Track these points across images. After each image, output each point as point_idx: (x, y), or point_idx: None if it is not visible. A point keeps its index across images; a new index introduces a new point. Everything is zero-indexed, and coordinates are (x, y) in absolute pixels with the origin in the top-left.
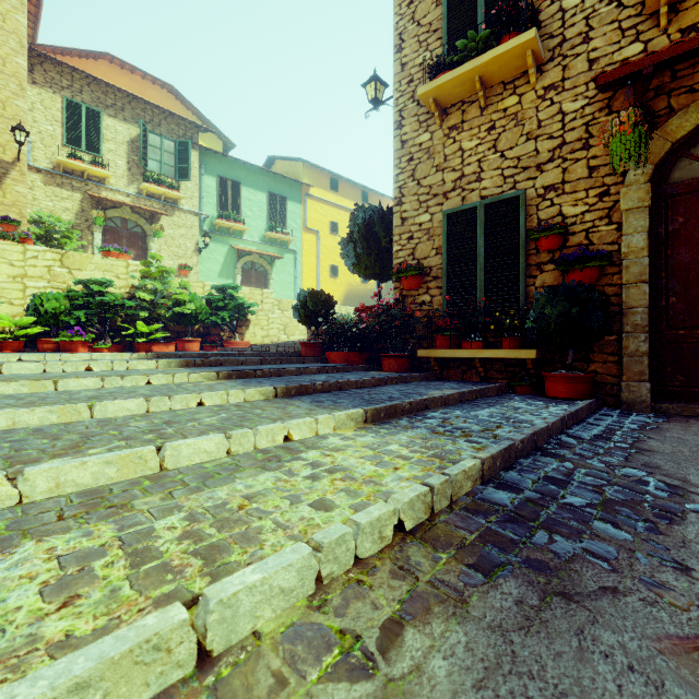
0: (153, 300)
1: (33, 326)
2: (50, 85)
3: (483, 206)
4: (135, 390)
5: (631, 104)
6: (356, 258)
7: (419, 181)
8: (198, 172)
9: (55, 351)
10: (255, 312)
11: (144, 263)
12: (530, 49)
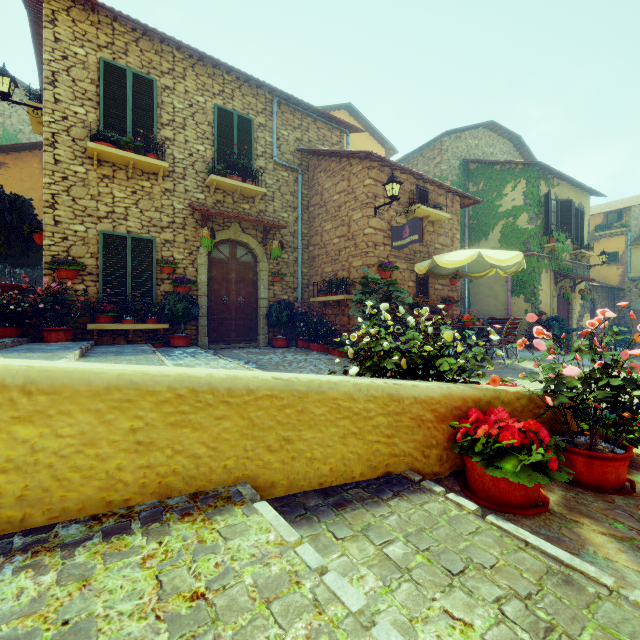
0: None
1: None
2: None
3: (131, 238)
4: None
5: (201, 219)
6: None
7: (75, 199)
8: None
9: None
10: None
11: None
12: (163, 169)
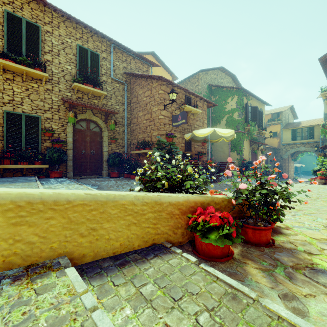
0: None
1: None
2: None
3: (25, 115)
4: None
5: (69, 107)
6: None
7: None
8: None
9: None
10: None
11: None
12: (45, 77)
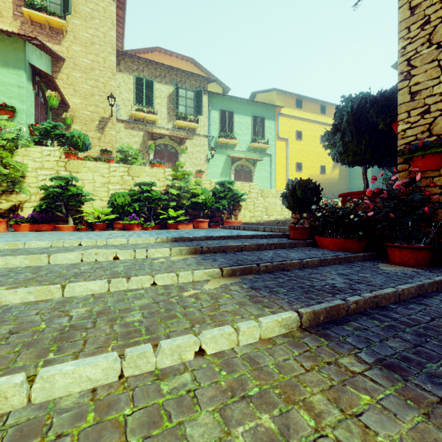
0: (179, 194)
1: (112, 213)
2: (128, 70)
3: None
4: (130, 306)
5: None
6: (343, 146)
7: (440, 44)
8: (207, 109)
9: (122, 229)
10: (245, 200)
11: (173, 169)
12: None
